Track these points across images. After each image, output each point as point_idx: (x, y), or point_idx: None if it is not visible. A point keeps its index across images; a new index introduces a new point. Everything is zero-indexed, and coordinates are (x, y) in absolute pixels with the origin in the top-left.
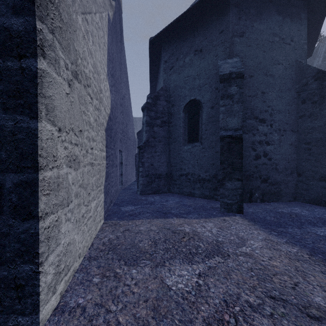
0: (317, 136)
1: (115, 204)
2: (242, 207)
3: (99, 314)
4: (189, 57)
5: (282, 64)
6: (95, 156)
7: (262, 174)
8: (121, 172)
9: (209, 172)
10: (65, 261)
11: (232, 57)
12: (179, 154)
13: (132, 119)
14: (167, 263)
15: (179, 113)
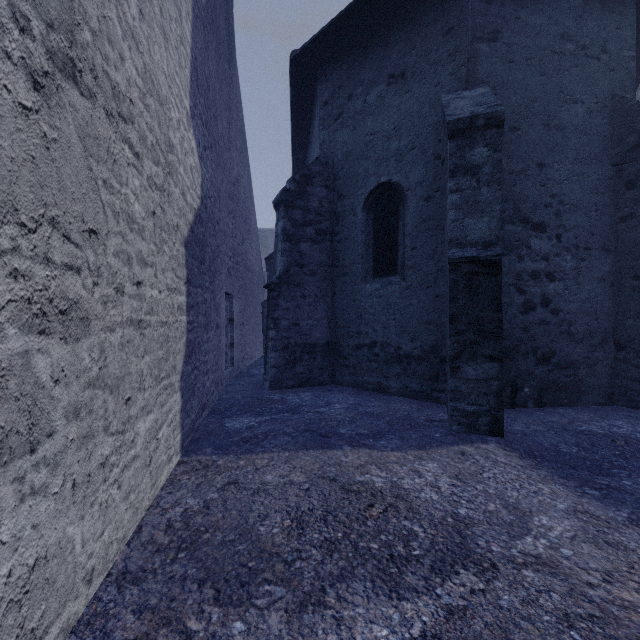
0: None
1: (213, 412)
2: (502, 422)
3: None
4: (376, 91)
5: (582, 102)
6: (151, 304)
7: (539, 346)
8: (232, 341)
9: (420, 340)
10: (22, 622)
11: (472, 86)
12: (353, 301)
13: (255, 230)
14: (332, 593)
15: (353, 213)
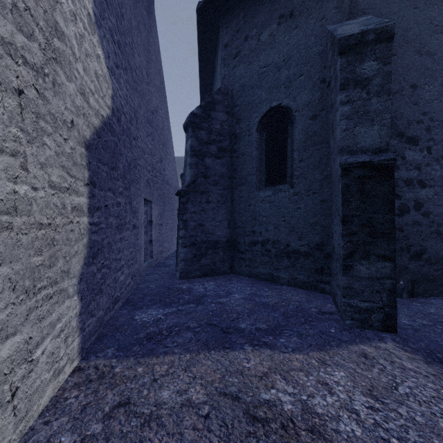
0: None
1: (127, 303)
2: (395, 319)
3: None
4: (268, 30)
5: None
6: (12, 201)
7: (412, 244)
8: (151, 238)
9: (307, 239)
10: None
11: (354, 16)
12: (249, 206)
13: (172, 153)
14: None
15: (249, 133)
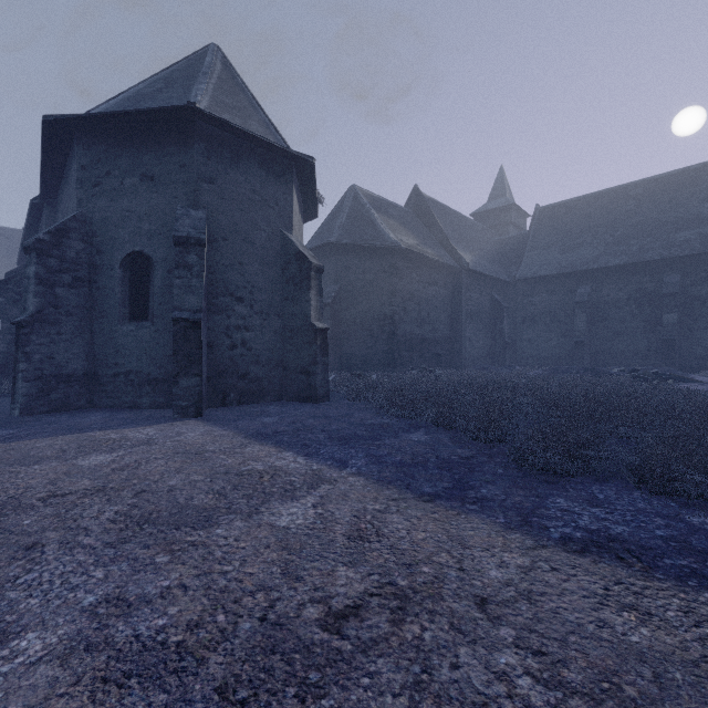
0: (298, 323)
1: None
2: (201, 409)
3: (4, 485)
4: (131, 180)
5: (265, 231)
6: None
7: (240, 369)
8: None
9: (165, 368)
10: None
11: (197, 208)
12: (112, 339)
13: None
14: (81, 457)
15: (112, 268)
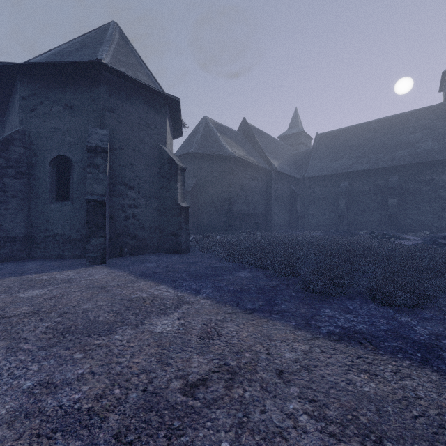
0: (169, 203)
1: None
2: (105, 259)
3: None
4: (57, 108)
5: (148, 144)
6: None
7: (131, 233)
8: None
9: (80, 232)
10: None
11: (103, 128)
12: (44, 213)
13: None
14: (22, 291)
15: (44, 166)
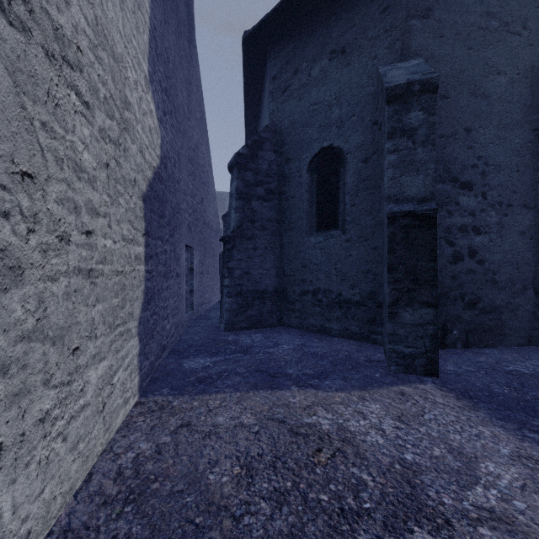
0: None
1: (172, 352)
2: (437, 363)
3: None
4: (319, 65)
5: (505, 74)
6: (104, 253)
7: (466, 293)
8: (192, 287)
9: (359, 287)
10: None
11: (406, 58)
12: (299, 253)
13: (213, 191)
14: None
15: (299, 174)
